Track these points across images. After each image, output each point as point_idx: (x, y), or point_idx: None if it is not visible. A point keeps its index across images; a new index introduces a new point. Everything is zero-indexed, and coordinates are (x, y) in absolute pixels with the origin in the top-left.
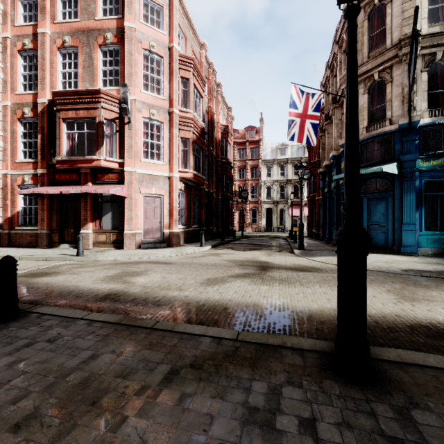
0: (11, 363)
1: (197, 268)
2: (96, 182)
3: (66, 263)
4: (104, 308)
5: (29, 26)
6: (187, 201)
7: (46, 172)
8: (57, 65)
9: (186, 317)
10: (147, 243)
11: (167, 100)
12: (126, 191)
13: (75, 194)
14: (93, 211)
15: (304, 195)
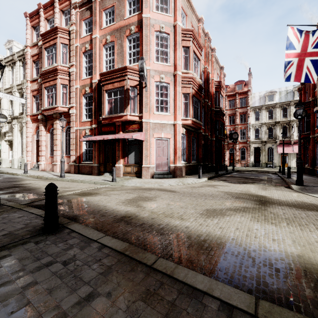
0: (27, 285)
1: (196, 197)
2: (125, 131)
3: (105, 187)
4: (118, 230)
5: (88, 35)
6: (188, 142)
7: (96, 126)
8: (103, 56)
9: (187, 254)
10: (158, 174)
11: (172, 66)
12: (143, 136)
13: (112, 140)
14: (123, 151)
15: (293, 134)
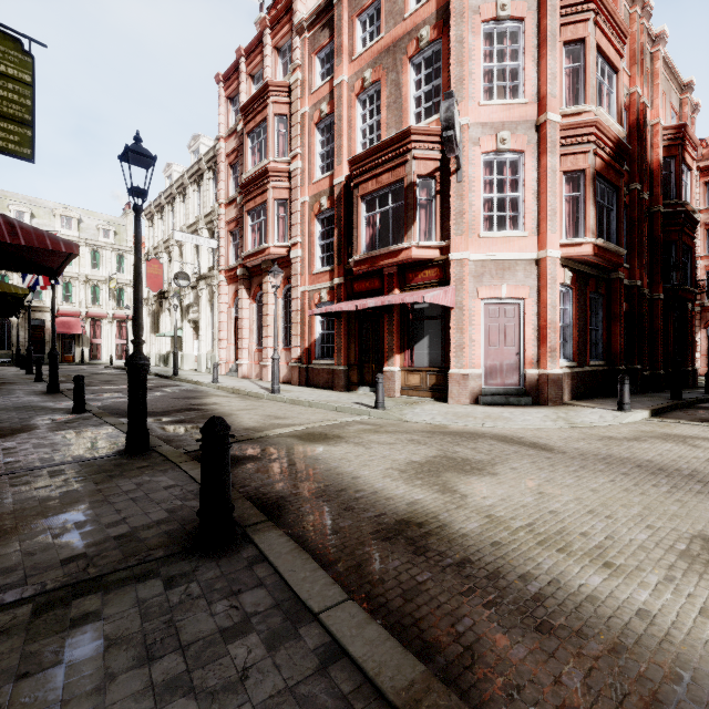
0: None
1: (634, 477)
2: (406, 287)
3: (358, 421)
4: (386, 571)
5: (326, 83)
6: (578, 308)
7: (342, 281)
8: (356, 121)
9: None
10: (491, 393)
11: (533, 103)
12: (452, 296)
13: (376, 309)
14: (401, 335)
15: None
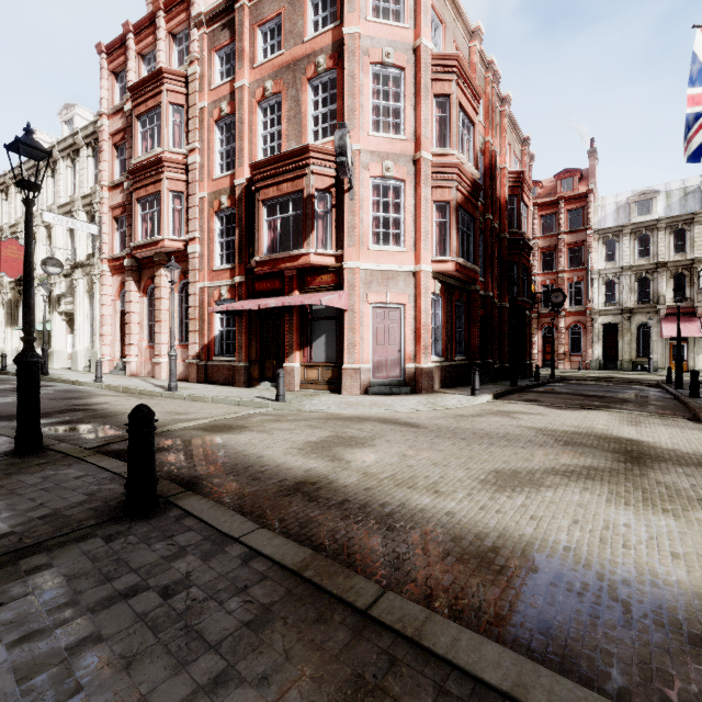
0: (78, 642)
1: (468, 440)
2: (305, 289)
3: (261, 413)
4: (288, 514)
5: (226, 83)
6: (446, 313)
7: (244, 280)
8: (257, 127)
9: (452, 582)
10: (378, 385)
11: (411, 141)
12: (346, 300)
13: (277, 309)
14: (300, 333)
15: (701, 292)
